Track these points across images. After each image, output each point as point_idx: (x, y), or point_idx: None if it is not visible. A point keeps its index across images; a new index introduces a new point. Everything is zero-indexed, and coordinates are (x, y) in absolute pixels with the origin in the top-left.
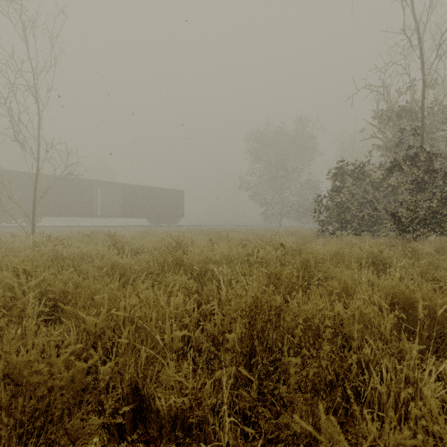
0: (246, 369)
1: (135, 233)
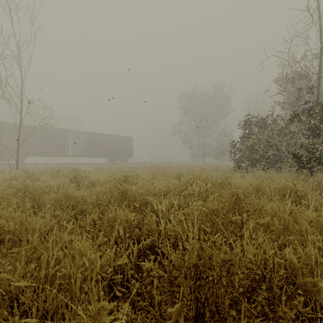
0: None
1: (95, 169)
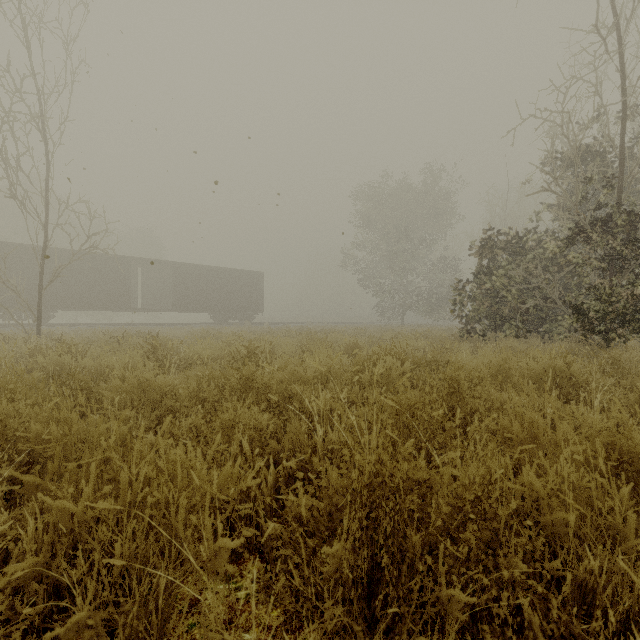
0: (362, 603)
1: (191, 335)
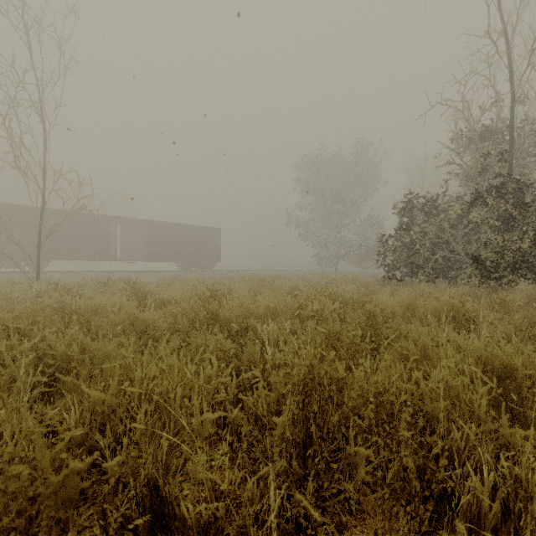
0: (299, 461)
1: (162, 280)
